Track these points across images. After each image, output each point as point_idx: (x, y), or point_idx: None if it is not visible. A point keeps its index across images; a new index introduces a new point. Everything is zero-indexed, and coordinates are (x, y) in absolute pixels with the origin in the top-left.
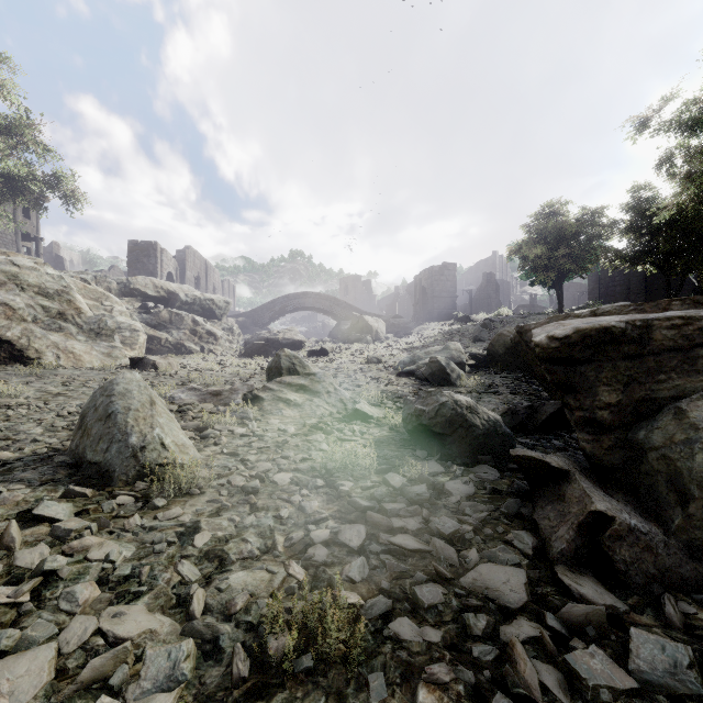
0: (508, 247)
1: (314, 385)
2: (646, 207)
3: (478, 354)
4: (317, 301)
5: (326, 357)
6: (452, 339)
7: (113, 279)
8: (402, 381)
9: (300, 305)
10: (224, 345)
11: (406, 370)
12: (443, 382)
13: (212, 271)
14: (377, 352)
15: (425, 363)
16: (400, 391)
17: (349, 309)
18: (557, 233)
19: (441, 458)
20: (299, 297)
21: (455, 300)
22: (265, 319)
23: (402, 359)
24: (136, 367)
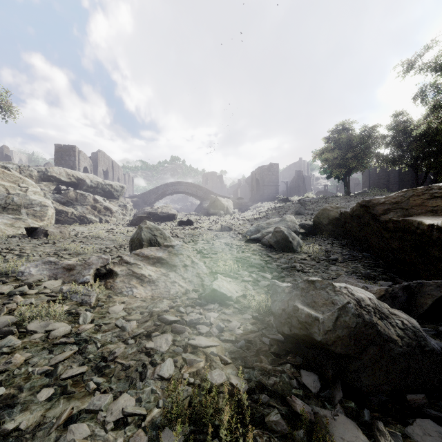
0: (314, 152)
1: (171, 257)
2: (403, 126)
3: (306, 224)
4: (187, 187)
5: (191, 226)
6: (279, 213)
7: (34, 168)
8: (251, 247)
9: (175, 190)
10: (118, 217)
11: (253, 237)
12: (286, 249)
13: (117, 168)
14: (228, 222)
15: (268, 231)
16: (252, 259)
17: (208, 193)
18: (347, 142)
19: (341, 391)
20: (175, 184)
21: (278, 187)
22: (151, 199)
23: (249, 228)
24: (31, 235)
